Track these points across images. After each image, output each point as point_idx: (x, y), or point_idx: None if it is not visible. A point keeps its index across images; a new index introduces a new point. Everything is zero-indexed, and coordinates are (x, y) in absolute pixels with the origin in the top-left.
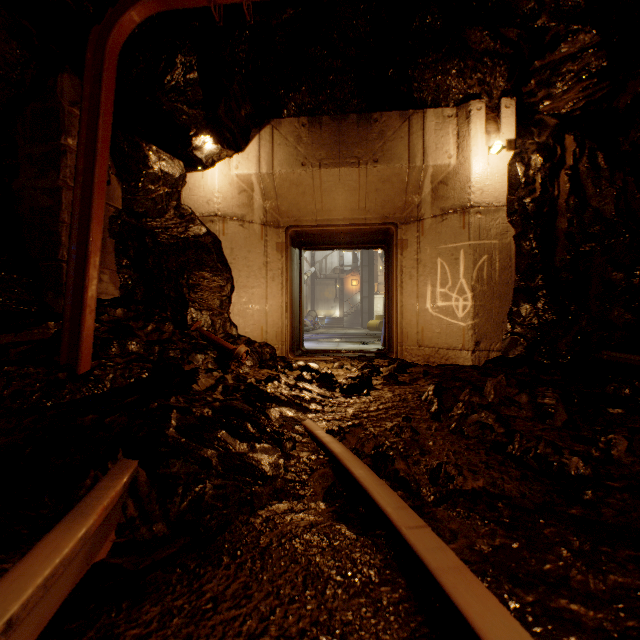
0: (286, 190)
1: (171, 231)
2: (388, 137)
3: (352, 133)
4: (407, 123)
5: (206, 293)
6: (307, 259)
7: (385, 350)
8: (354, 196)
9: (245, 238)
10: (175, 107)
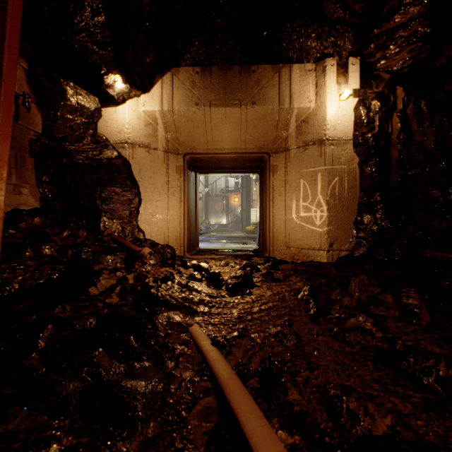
0: (183, 124)
1: (86, 153)
2: (263, 85)
3: (235, 80)
4: (278, 74)
5: (117, 205)
6: (202, 182)
7: (260, 249)
8: (237, 130)
9: (151, 162)
10: (86, 47)
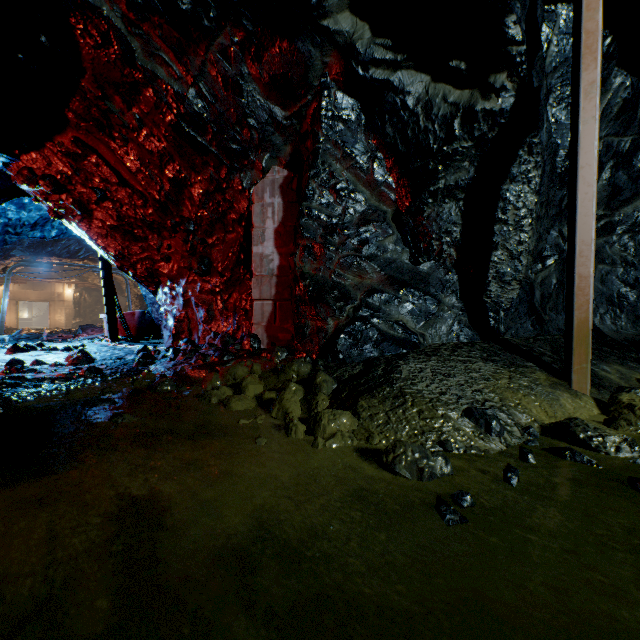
0: (18, 293)
1: None
2: (46, 285)
3: (37, 284)
4: (51, 283)
5: None
6: None
7: None
8: (38, 295)
9: None
10: None
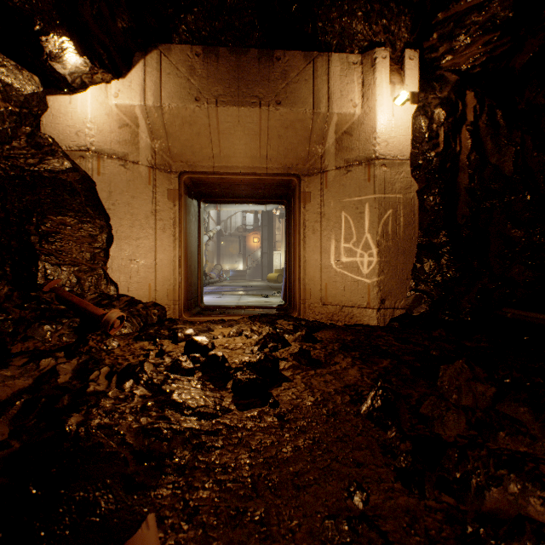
0: (178, 129)
1: (13, 160)
2: (292, 78)
3: (253, 70)
4: (311, 65)
5: (68, 244)
6: (213, 218)
7: (286, 305)
8: (255, 142)
9: (128, 181)
10: None
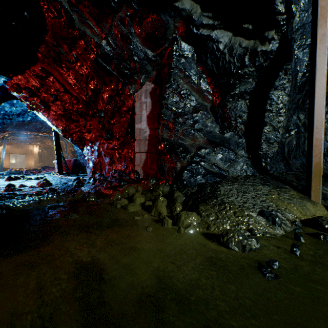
0: (10, 150)
1: None
2: (24, 146)
3: (19, 145)
4: (27, 145)
5: None
6: None
7: None
8: (20, 151)
9: None
10: None
